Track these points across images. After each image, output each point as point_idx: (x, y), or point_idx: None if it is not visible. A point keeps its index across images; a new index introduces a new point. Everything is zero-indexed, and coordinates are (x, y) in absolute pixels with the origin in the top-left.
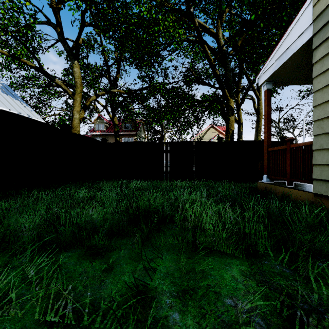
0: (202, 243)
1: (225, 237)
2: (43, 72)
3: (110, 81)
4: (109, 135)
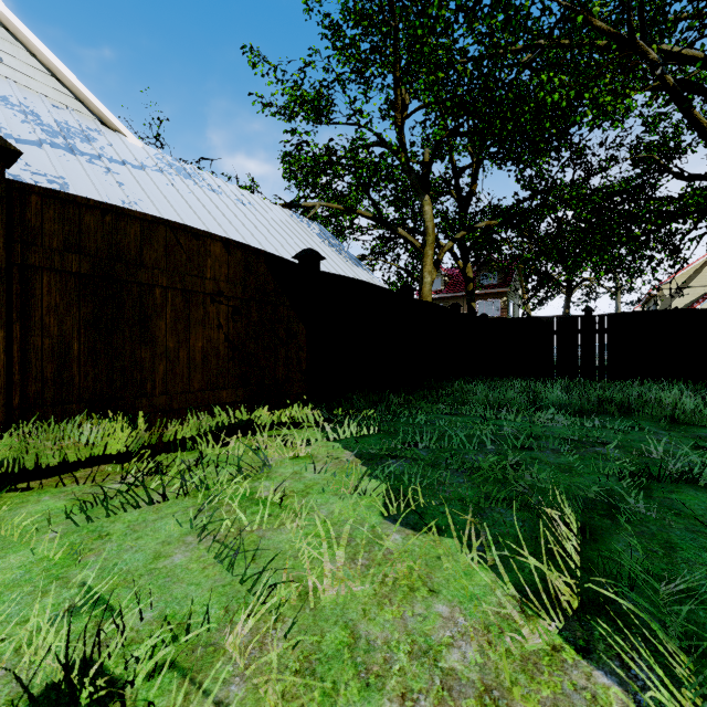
0: (682, 418)
1: (706, 414)
2: (383, 222)
3: (460, 200)
4: (450, 298)
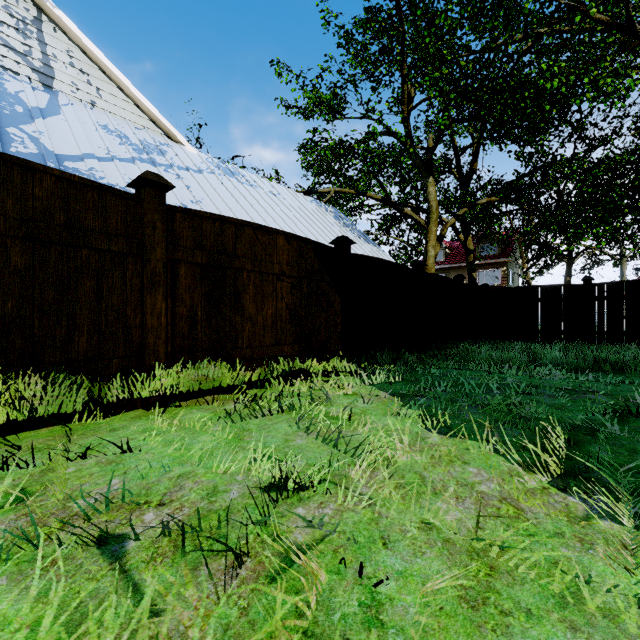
0: None
1: None
2: (390, 203)
3: (461, 179)
4: (451, 269)
